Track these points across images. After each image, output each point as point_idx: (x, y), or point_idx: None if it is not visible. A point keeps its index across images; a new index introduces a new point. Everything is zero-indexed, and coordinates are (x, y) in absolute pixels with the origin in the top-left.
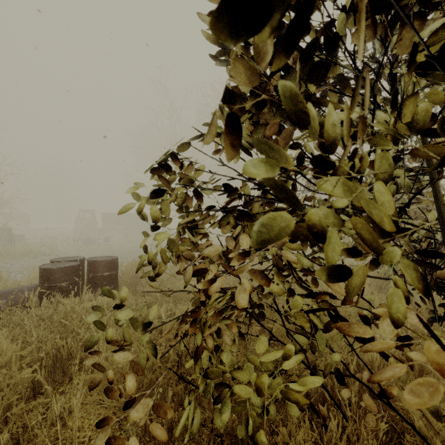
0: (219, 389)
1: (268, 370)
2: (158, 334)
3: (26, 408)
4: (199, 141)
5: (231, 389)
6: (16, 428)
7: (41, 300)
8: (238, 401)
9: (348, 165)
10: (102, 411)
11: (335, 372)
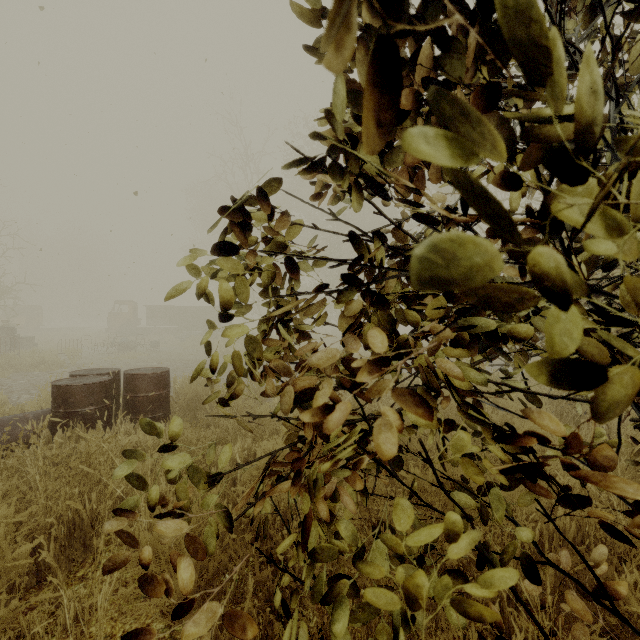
0: (335, 585)
1: (414, 553)
2: (231, 485)
3: (21, 608)
4: (305, 169)
5: (356, 585)
6: (6, 639)
7: (54, 433)
8: (369, 607)
9: (598, 189)
10: (143, 611)
11: (522, 554)
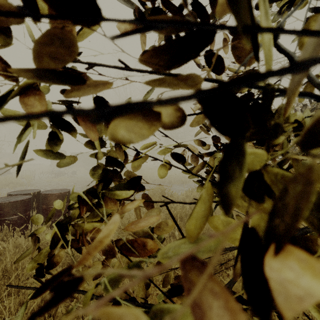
0: None
1: None
2: None
3: None
4: None
5: None
6: None
7: None
8: None
9: None
10: None
11: None
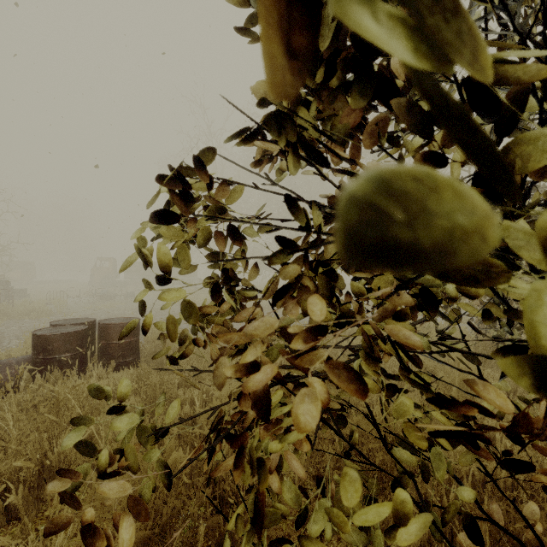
0: None
1: None
2: (190, 425)
3: None
4: None
5: None
6: None
7: (34, 377)
8: None
9: None
10: None
11: (463, 513)
